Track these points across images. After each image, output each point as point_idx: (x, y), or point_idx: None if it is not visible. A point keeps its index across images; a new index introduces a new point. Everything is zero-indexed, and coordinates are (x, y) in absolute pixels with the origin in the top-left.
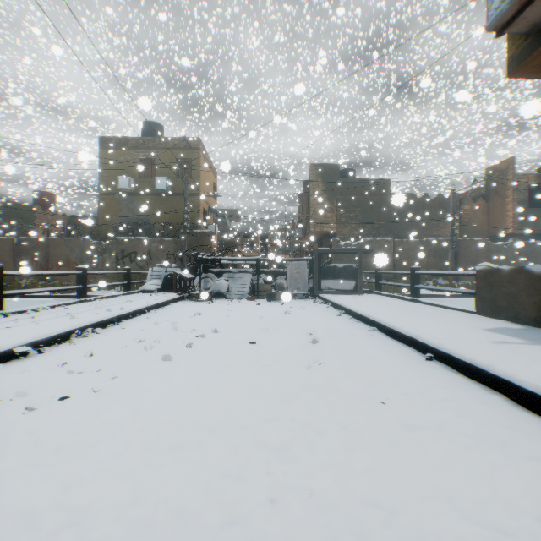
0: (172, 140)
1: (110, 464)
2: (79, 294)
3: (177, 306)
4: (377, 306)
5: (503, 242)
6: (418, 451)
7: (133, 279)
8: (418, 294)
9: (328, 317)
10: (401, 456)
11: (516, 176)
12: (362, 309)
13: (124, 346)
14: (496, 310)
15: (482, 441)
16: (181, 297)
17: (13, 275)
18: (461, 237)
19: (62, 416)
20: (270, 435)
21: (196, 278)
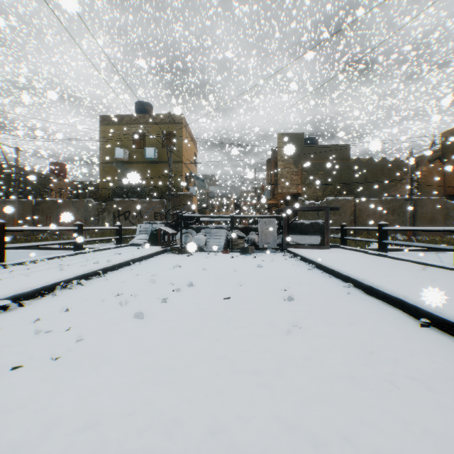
0: (159, 116)
1: None
2: (75, 247)
3: (160, 258)
4: (347, 261)
5: None
6: None
7: (126, 234)
8: (385, 249)
9: (299, 271)
10: None
11: None
12: (333, 264)
13: (102, 299)
14: None
15: None
16: (164, 250)
17: (14, 230)
18: (417, 197)
19: (2, 396)
20: (250, 450)
21: (178, 233)
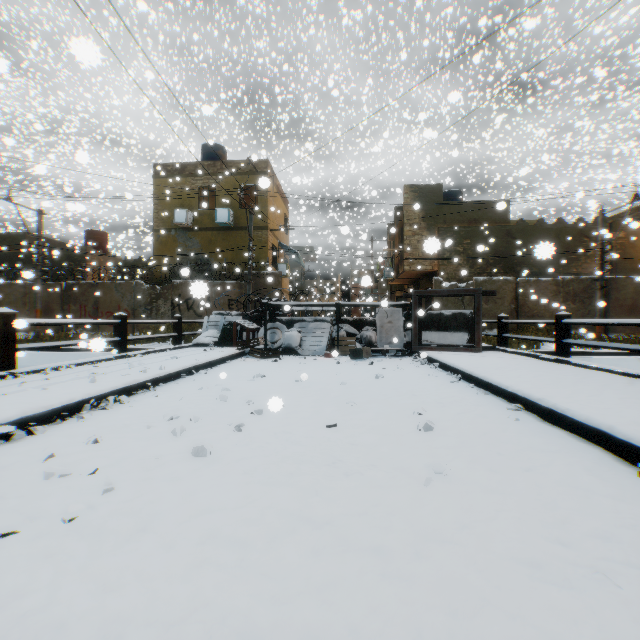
0: (236, 164)
1: None
2: (116, 348)
3: (235, 364)
4: (510, 370)
5: None
6: None
7: (189, 330)
8: (566, 353)
9: (438, 384)
10: None
11: None
12: (490, 375)
13: (147, 426)
14: None
15: None
16: (241, 353)
17: (29, 324)
18: (610, 275)
19: None
20: None
21: (261, 329)
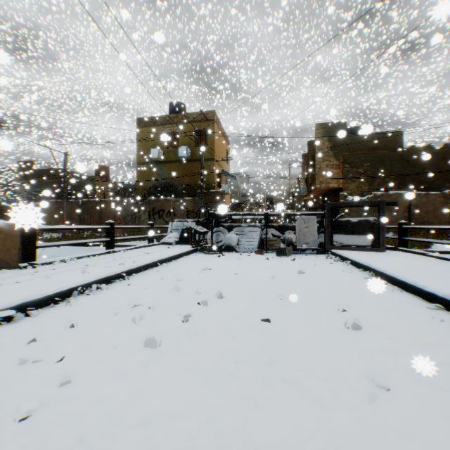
0: (192, 115)
1: None
2: (107, 246)
3: (190, 259)
4: (419, 269)
5: None
6: None
7: (160, 232)
8: None
9: (353, 280)
10: None
11: None
12: (403, 274)
13: (115, 312)
14: None
15: None
16: (194, 250)
17: (45, 229)
18: None
19: None
20: None
21: (209, 232)
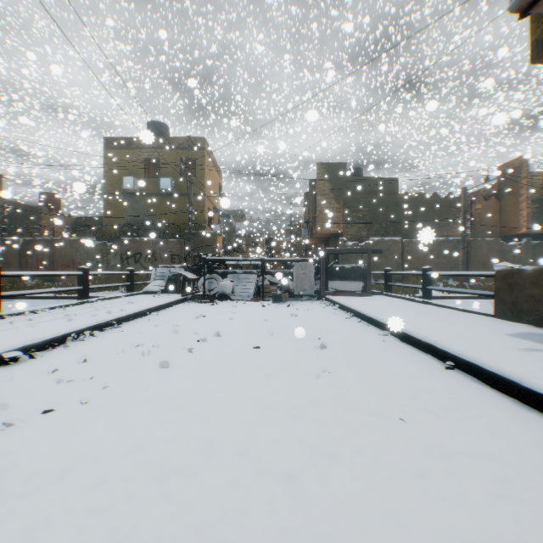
0: (177, 140)
1: (86, 497)
2: (80, 295)
3: (180, 308)
4: (388, 308)
5: (516, 242)
6: (451, 485)
7: (137, 280)
8: (430, 296)
9: (336, 320)
10: (430, 490)
11: (529, 174)
12: (372, 312)
13: (121, 350)
14: (518, 313)
15: (525, 472)
16: (184, 299)
17: (10, 275)
18: (472, 237)
19: (42, 433)
20: (275, 461)
21: (200, 279)
